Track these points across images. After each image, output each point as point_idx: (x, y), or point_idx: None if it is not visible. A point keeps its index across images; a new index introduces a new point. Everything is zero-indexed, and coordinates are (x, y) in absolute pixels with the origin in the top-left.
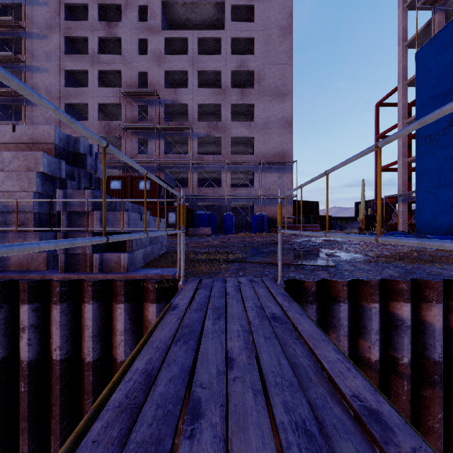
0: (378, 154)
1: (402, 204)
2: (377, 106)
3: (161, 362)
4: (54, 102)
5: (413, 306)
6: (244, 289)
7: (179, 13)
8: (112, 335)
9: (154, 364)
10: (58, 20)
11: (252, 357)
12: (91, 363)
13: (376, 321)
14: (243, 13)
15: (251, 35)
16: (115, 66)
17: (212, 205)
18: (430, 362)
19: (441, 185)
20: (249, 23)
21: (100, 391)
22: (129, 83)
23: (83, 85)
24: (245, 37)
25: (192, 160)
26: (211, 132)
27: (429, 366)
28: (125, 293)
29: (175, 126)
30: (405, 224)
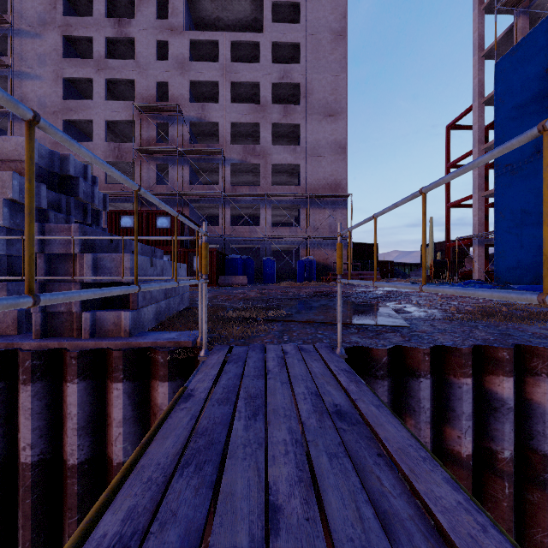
0: (545, 143)
1: (478, 248)
2: (448, 129)
3: (151, 515)
4: (49, 118)
5: (515, 380)
6: (291, 363)
7: (207, 11)
8: (107, 426)
9: (137, 523)
10: (54, 14)
11: (311, 501)
12: (76, 467)
13: (469, 402)
14: (286, 12)
15: (296, 39)
16: (127, 74)
17: (249, 248)
18: (539, 455)
19: (525, 224)
20: (294, 25)
21: (90, 504)
22: (144, 95)
23: (87, 97)
24: (289, 41)
25: (224, 192)
26: (247, 157)
27: (537, 461)
28: (125, 367)
29: (203, 149)
30: (481, 271)
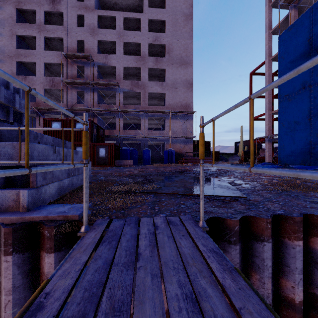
0: None
1: (268, 143)
2: (251, 75)
3: None
4: (6, 60)
5: None
6: (162, 242)
7: None
8: (0, 293)
9: None
10: None
11: None
12: None
13: (300, 260)
14: (157, 2)
15: (163, 18)
16: (58, 34)
17: (134, 143)
18: None
19: (296, 130)
20: (161, 9)
21: None
22: (69, 48)
23: (33, 48)
24: (159, 19)
25: (119, 109)
26: (133, 88)
27: None
28: (14, 242)
29: (106, 82)
30: (270, 157)
